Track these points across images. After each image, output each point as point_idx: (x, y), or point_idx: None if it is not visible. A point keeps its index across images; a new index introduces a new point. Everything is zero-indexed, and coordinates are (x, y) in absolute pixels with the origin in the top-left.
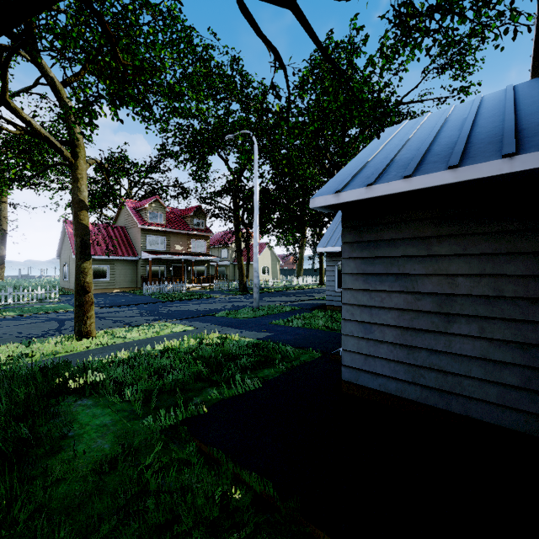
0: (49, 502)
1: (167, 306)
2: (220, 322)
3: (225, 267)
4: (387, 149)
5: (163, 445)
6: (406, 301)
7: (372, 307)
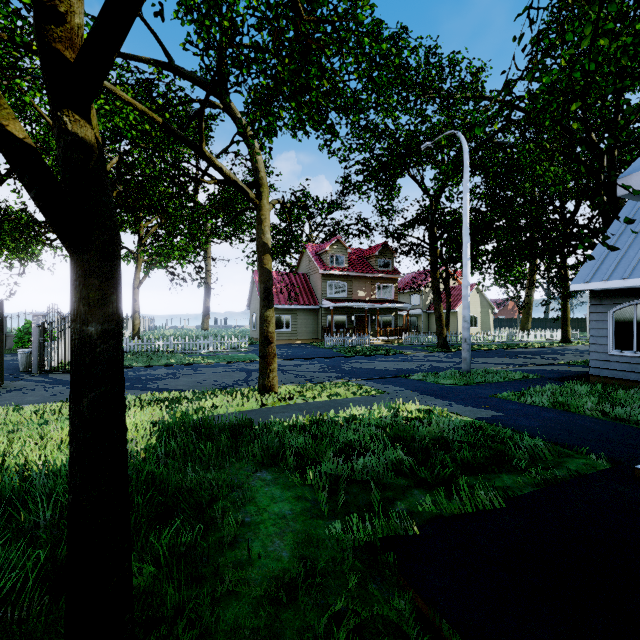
0: (216, 628)
1: (349, 361)
2: (417, 388)
3: (416, 316)
4: None
5: (358, 579)
6: None
7: None
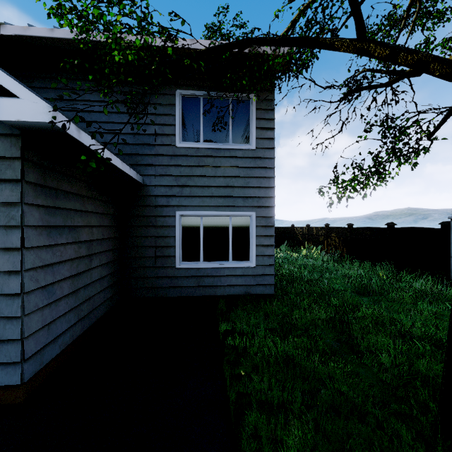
0: None
1: None
2: None
3: None
4: None
5: None
6: (75, 250)
7: (54, 264)
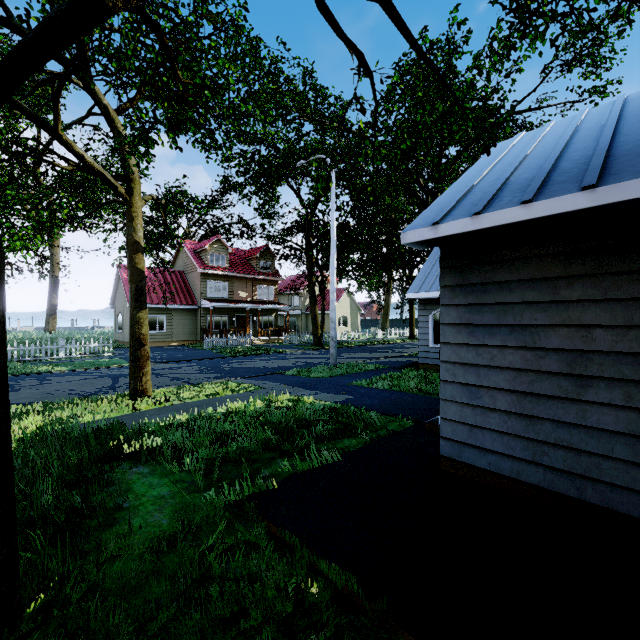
0: (103, 581)
1: (230, 362)
2: (291, 382)
3: (296, 317)
4: (498, 169)
5: (228, 523)
6: (524, 358)
7: (479, 366)
